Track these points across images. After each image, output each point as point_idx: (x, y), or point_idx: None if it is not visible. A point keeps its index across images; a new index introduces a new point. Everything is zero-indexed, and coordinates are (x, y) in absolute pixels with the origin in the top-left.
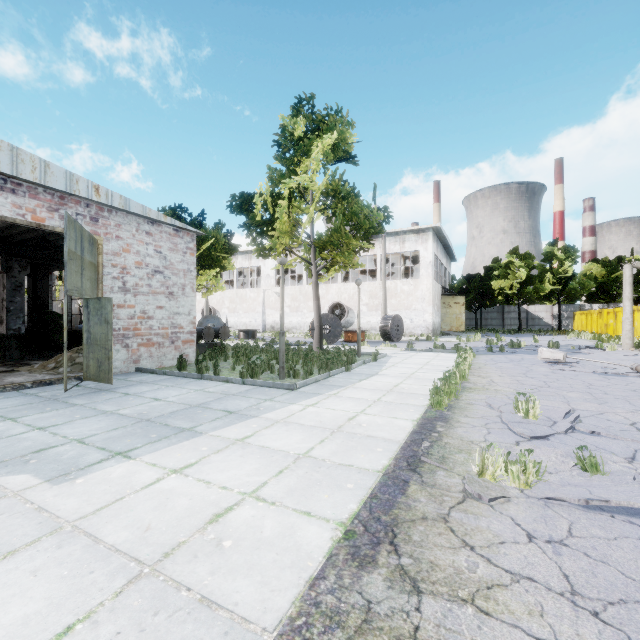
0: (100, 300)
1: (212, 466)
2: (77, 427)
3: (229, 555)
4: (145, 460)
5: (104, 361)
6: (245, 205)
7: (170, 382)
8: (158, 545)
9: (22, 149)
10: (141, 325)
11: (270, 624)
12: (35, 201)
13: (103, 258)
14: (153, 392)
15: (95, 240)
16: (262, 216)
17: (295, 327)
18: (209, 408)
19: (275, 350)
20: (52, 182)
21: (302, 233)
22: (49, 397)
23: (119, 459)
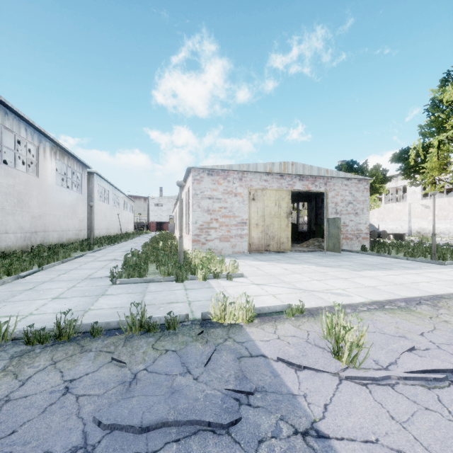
0: (334, 219)
1: (406, 276)
2: (343, 263)
3: (421, 287)
4: (378, 272)
5: (336, 243)
6: (401, 157)
7: (363, 255)
8: (398, 282)
9: (305, 164)
10: (343, 229)
11: (437, 293)
12: (307, 182)
13: (328, 200)
14: (359, 258)
15: (326, 193)
16: (414, 160)
17: (443, 232)
18: (393, 265)
19: (425, 246)
20: (313, 173)
21: (450, 167)
22: (319, 255)
23: (368, 270)
